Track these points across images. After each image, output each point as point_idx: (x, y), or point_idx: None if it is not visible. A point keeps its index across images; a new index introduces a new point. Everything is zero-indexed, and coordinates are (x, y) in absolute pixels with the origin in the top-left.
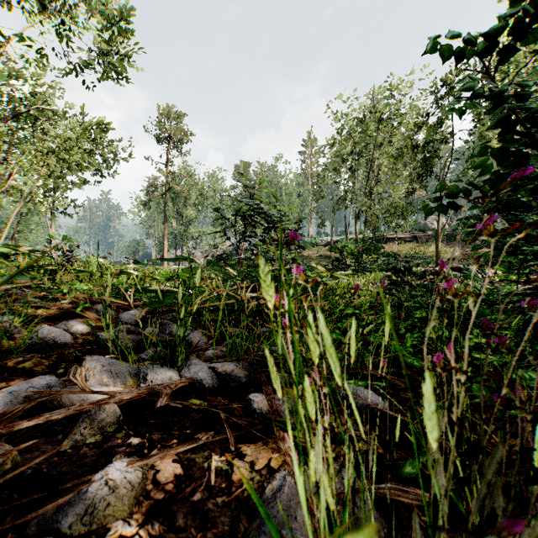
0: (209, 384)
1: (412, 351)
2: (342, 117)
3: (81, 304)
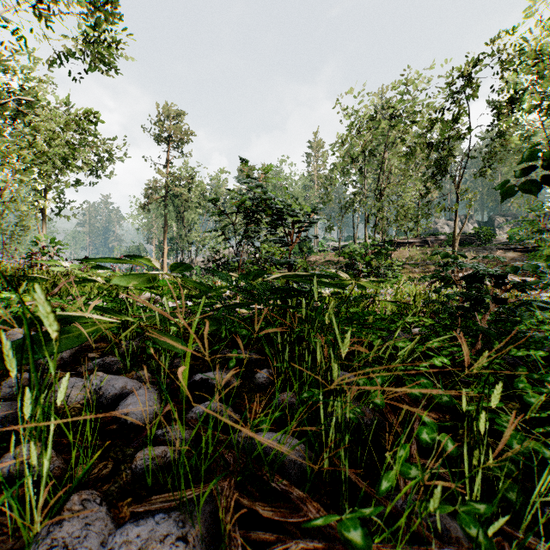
0: None
1: None
2: (351, 114)
3: None
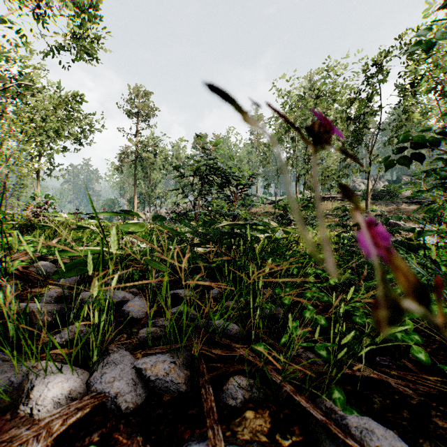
0: (128, 403)
1: (420, 341)
2: (285, 94)
3: (18, 263)
